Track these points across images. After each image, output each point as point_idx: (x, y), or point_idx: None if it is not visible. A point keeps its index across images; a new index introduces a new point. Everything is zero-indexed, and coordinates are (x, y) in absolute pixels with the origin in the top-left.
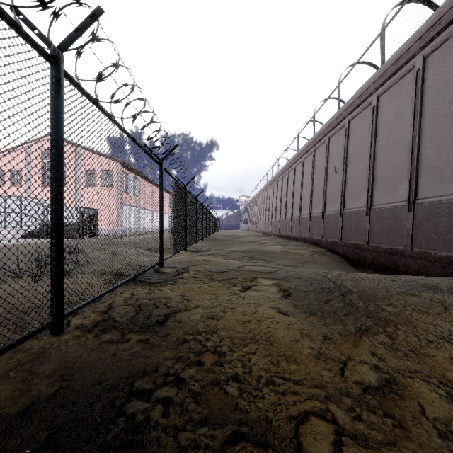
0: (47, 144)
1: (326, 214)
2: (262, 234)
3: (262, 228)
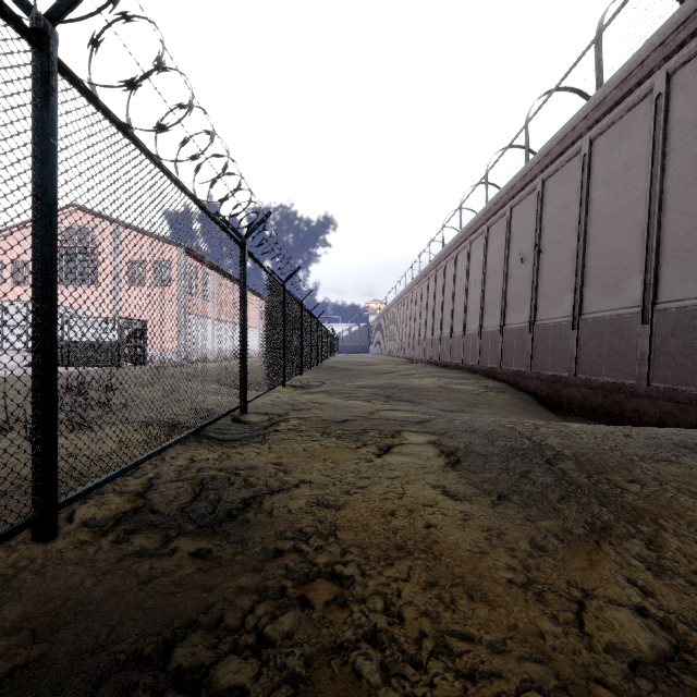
0: (69, 220)
1: (507, 329)
2: (405, 360)
3: (404, 350)
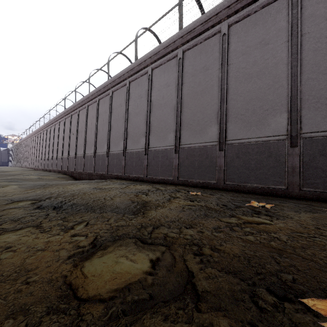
0: None
1: (69, 157)
2: (31, 169)
3: (31, 164)
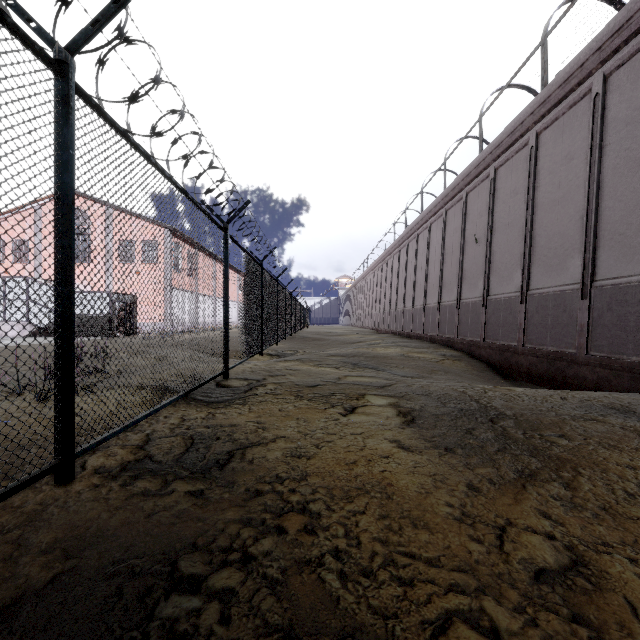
0: None
1: (463, 303)
2: (371, 331)
3: (370, 322)
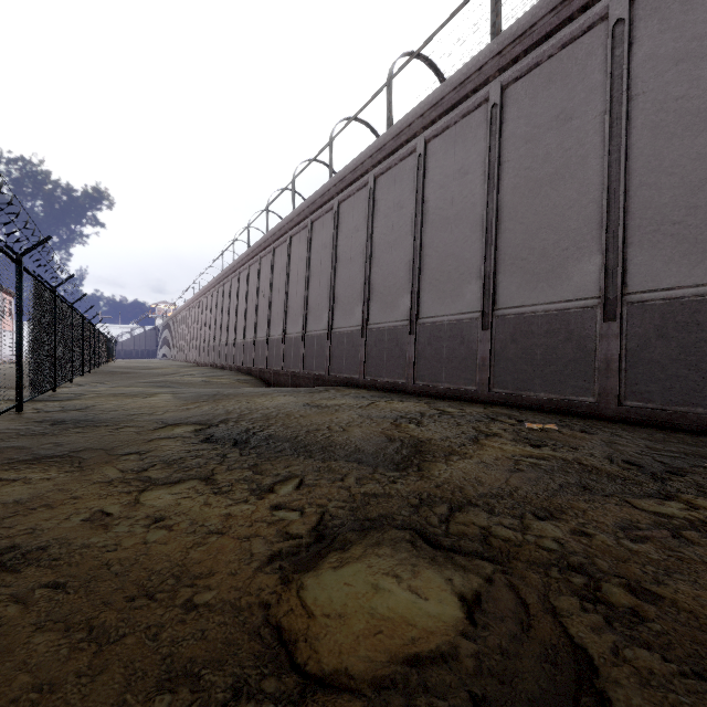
0: None
1: (257, 340)
2: (192, 365)
3: (192, 355)
